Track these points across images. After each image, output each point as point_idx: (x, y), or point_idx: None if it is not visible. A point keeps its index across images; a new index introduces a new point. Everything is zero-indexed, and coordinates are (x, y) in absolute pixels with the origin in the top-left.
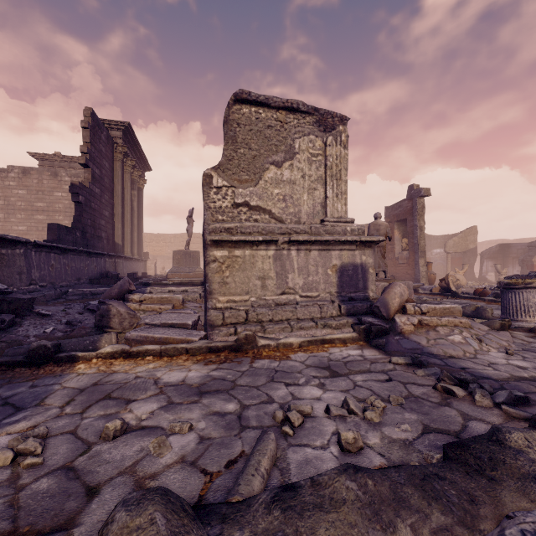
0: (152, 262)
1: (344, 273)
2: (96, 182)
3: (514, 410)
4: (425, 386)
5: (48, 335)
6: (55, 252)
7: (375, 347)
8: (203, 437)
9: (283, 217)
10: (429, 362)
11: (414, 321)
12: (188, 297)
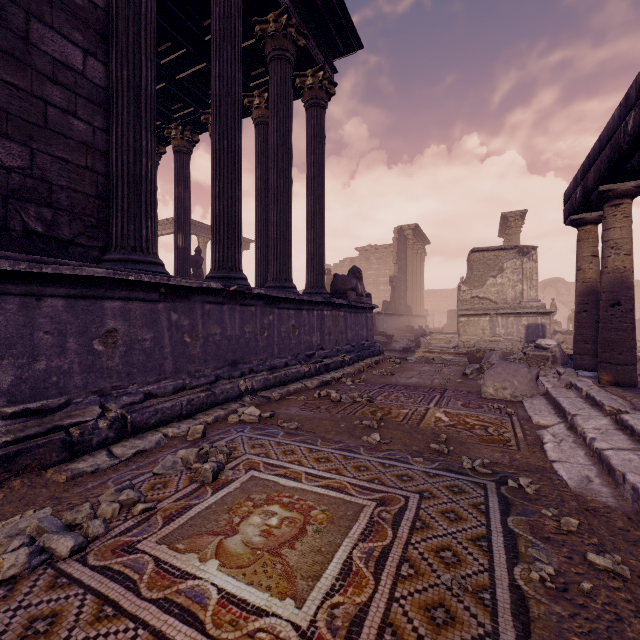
0: (430, 317)
1: (529, 328)
2: (399, 270)
3: None
4: None
5: (402, 347)
6: (389, 316)
7: None
8: None
9: (497, 301)
10: None
11: None
12: (454, 341)
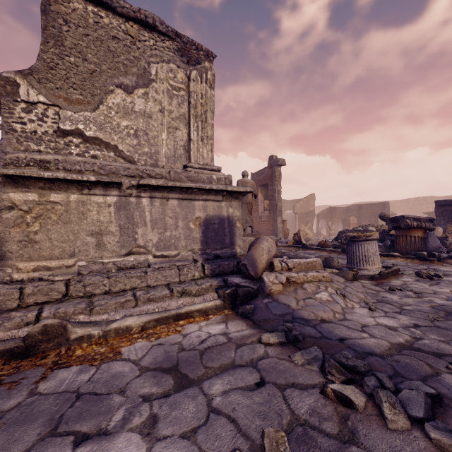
0: None
1: (209, 227)
2: None
3: (450, 440)
4: (309, 389)
5: None
6: None
7: (242, 315)
8: None
9: (135, 157)
10: (303, 334)
11: (283, 279)
12: None
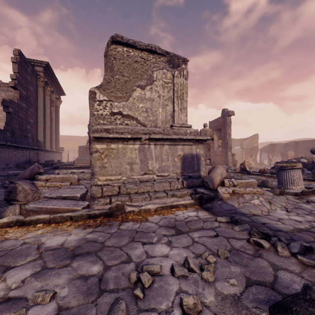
0: (65, 153)
1: (185, 160)
2: (23, 99)
3: (307, 260)
4: (241, 240)
5: None
6: None
7: (206, 209)
8: (62, 307)
9: (145, 123)
10: (241, 219)
11: (230, 191)
12: (84, 176)
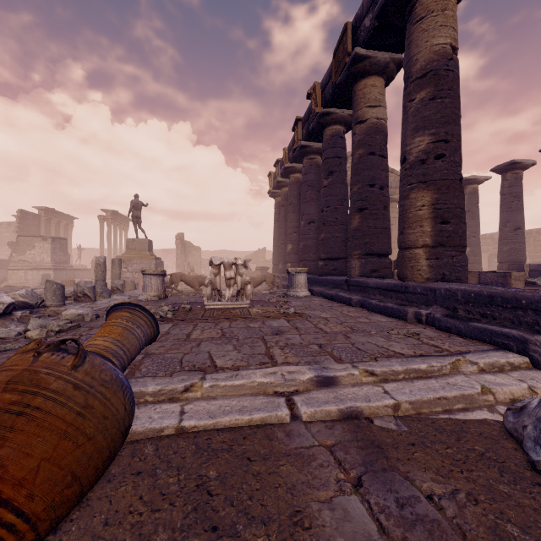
0: None
1: (44, 276)
2: None
3: None
4: None
5: None
6: None
7: None
8: None
9: (32, 262)
10: None
11: None
12: None
